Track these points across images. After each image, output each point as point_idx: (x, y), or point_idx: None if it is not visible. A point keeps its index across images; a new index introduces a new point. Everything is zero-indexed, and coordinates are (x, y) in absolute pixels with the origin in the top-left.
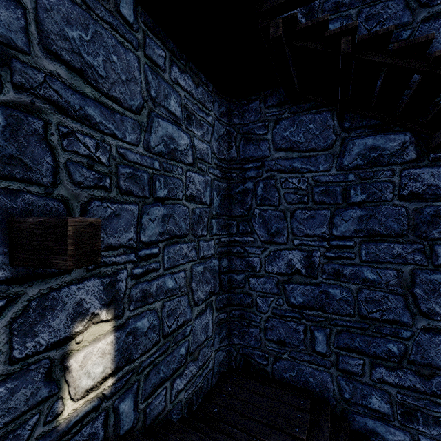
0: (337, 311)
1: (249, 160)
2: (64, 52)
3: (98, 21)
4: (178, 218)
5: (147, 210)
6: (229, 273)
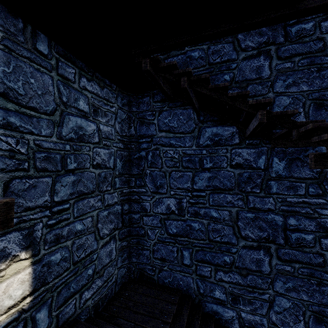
0: (196, 237)
1: (143, 136)
2: None
3: (18, 57)
4: (86, 181)
5: (60, 179)
6: (130, 214)
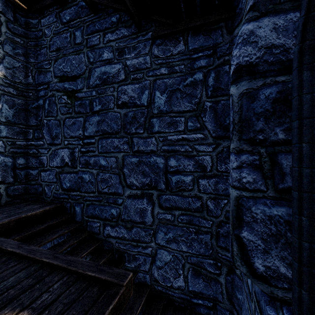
0: None
1: None
2: None
3: None
4: None
5: None
6: None
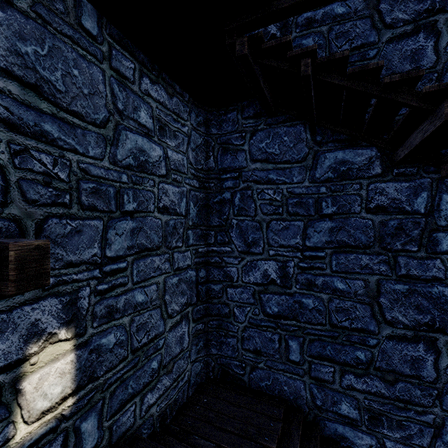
0: (310, 320)
1: (226, 170)
2: (16, 68)
3: (56, 34)
4: (149, 231)
5: (114, 224)
6: (207, 284)
